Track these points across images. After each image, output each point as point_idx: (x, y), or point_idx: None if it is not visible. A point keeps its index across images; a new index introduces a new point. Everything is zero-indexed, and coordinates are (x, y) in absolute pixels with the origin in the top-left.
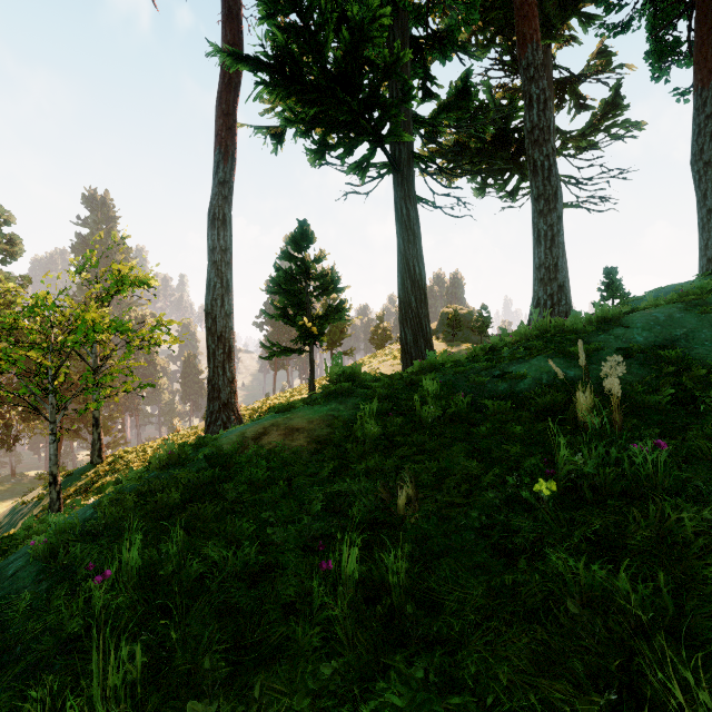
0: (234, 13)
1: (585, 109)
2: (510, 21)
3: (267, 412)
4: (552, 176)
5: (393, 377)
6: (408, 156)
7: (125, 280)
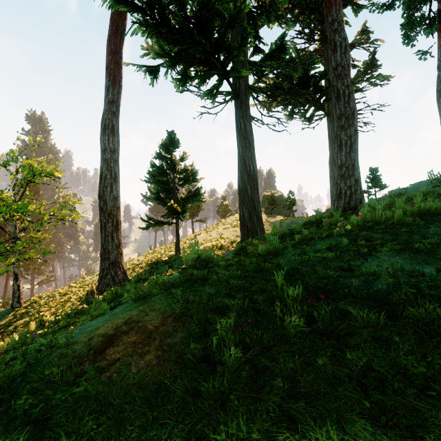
0: None
1: (353, 67)
2: (309, 5)
3: (145, 266)
4: (350, 100)
5: (243, 262)
6: (245, 87)
7: (35, 172)
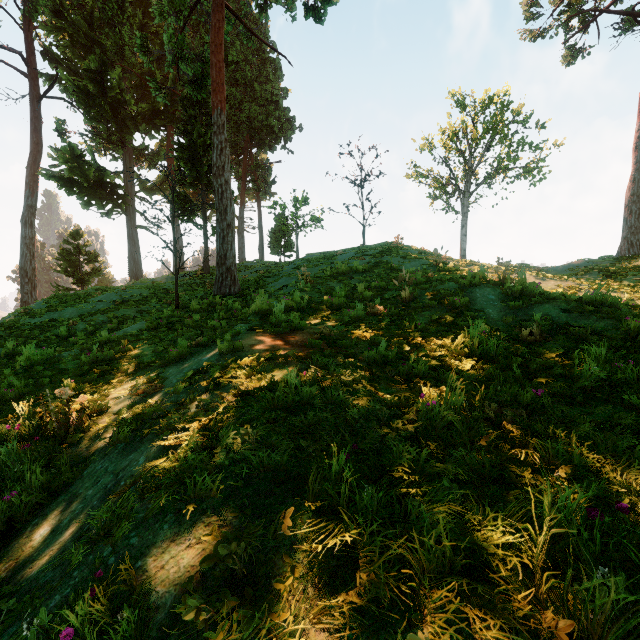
0: (39, 130)
1: None
2: None
3: None
4: (178, 234)
5: (107, 287)
6: (133, 209)
7: None
